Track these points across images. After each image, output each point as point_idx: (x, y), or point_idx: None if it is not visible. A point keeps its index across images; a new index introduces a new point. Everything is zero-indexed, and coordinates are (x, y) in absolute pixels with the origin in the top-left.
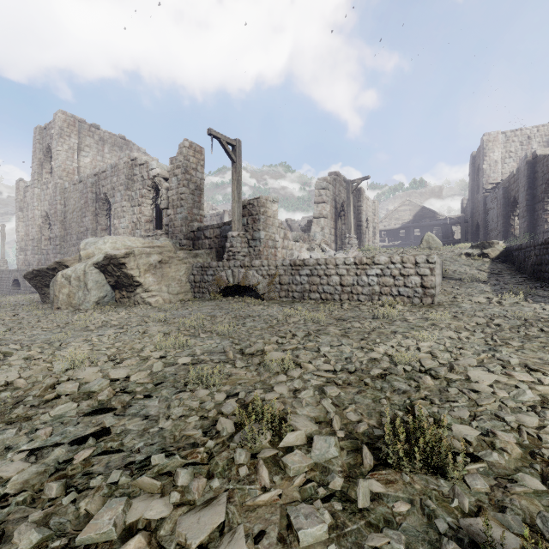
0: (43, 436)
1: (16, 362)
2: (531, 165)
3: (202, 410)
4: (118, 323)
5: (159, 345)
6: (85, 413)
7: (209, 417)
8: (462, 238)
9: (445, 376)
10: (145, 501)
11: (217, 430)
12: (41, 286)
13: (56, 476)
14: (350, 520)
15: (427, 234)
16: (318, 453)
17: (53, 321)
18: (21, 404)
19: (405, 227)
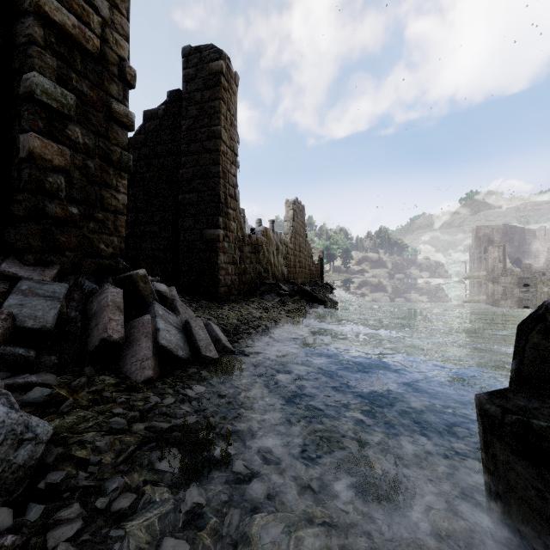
0: None
1: None
2: None
3: None
4: None
5: None
6: None
7: None
8: None
9: None
10: None
11: None
12: None
13: None
14: None
15: None
16: None
17: None
18: None
19: None
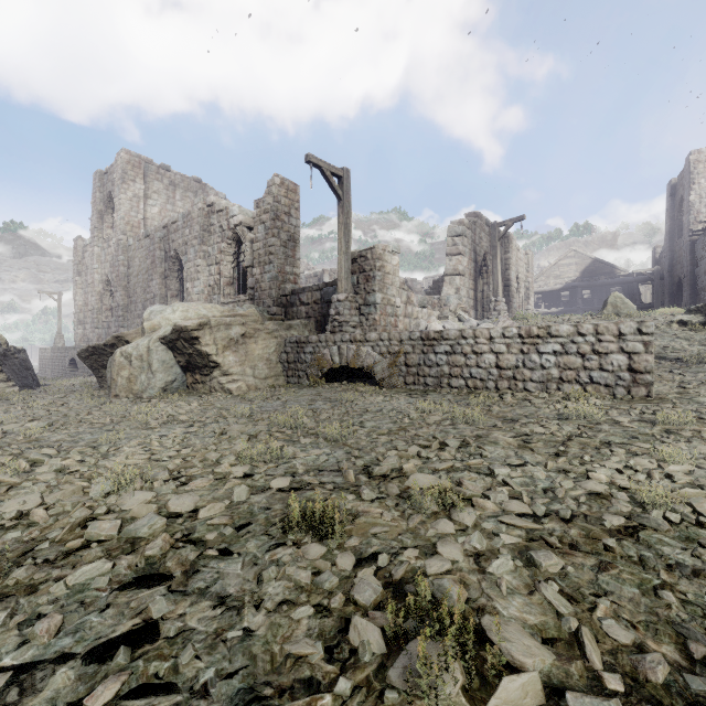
0: (43, 636)
1: (44, 476)
2: None
3: (318, 590)
4: (188, 419)
5: (242, 456)
6: (122, 584)
7: (332, 609)
8: (657, 302)
9: None
10: None
11: (351, 644)
12: (98, 367)
13: None
14: None
15: (614, 295)
16: None
17: (107, 413)
18: (30, 557)
19: (569, 288)
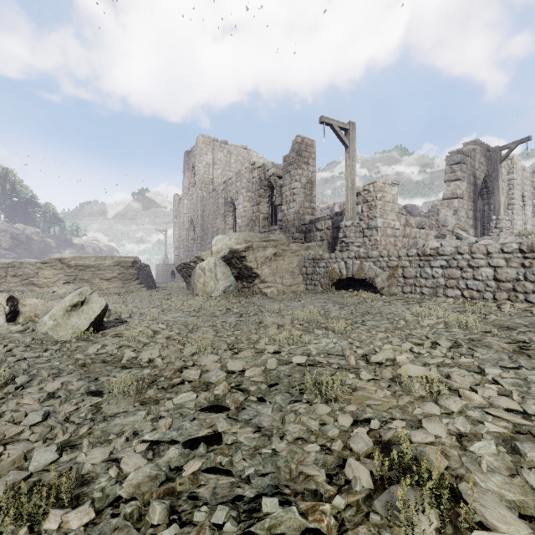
0: (163, 427)
1: (160, 340)
2: None
3: (323, 436)
4: (239, 311)
5: (273, 338)
6: (201, 408)
7: (333, 450)
8: None
9: None
10: None
11: (346, 476)
12: (186, 276)
13: (164, 488)
14: None
15: None
16: None
17: (192, 305)
18: (155, 384)
19: None
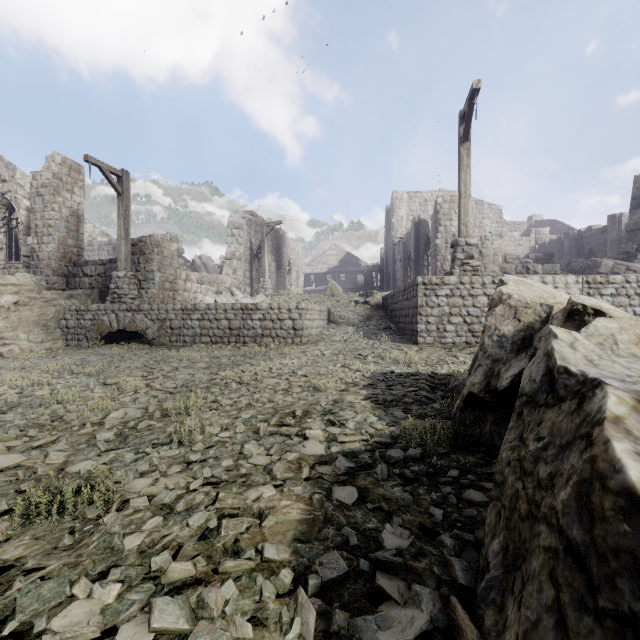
0: None
1: None
2: (417, 226)
3: (54, 414)
4: None
5: (14, 384)
6: None
7: (59, 416)
8: (377, 286)
9: (248, 382)
10: (5, 442)
11: (64, 419)
12: None
13: None
14: (130, 432)
15: (331, 282)
16: (129, 417)
17: None
18: None
19: (331, 272)
